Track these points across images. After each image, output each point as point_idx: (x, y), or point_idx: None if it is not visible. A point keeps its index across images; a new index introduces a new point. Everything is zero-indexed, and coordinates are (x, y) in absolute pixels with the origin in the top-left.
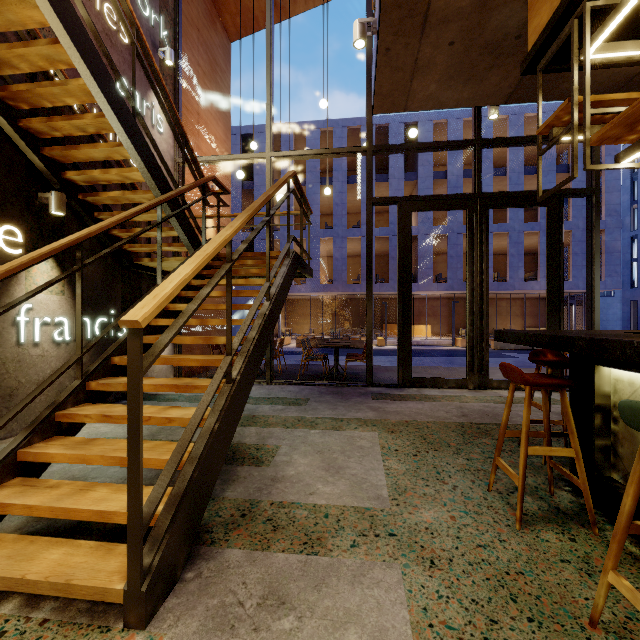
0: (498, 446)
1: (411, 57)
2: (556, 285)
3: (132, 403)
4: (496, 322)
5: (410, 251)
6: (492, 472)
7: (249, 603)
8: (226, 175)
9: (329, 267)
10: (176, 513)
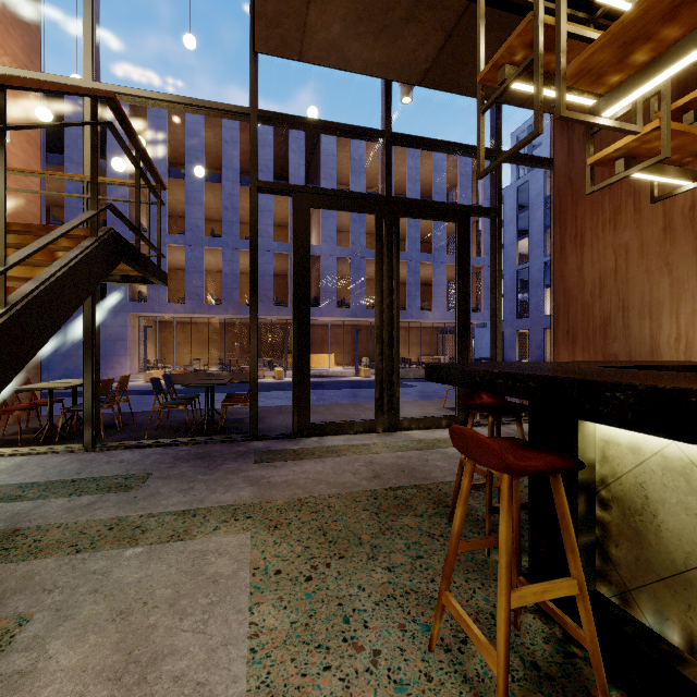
0: (447, 572)
1: None
2: (464, 310)
3: None
4: None
5: (308, 258)
6: (437, 618)
7: None
8: (29, 120)
9: (218, 284)
10: None
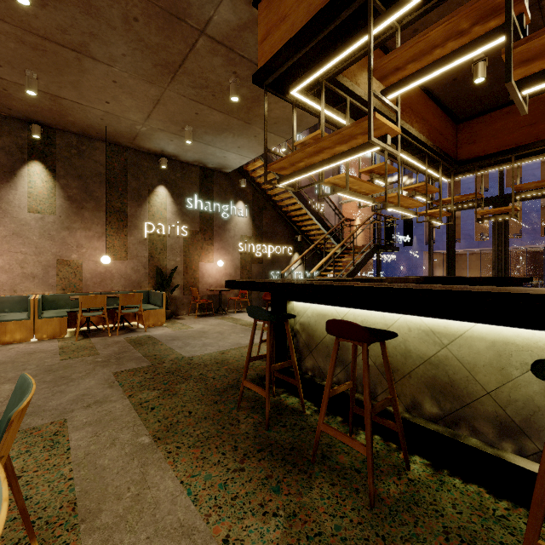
0: None
1: None
2: None
3: None
4: None
5: (454, 234)
6: None
7: None
8: None
9: None
10: None
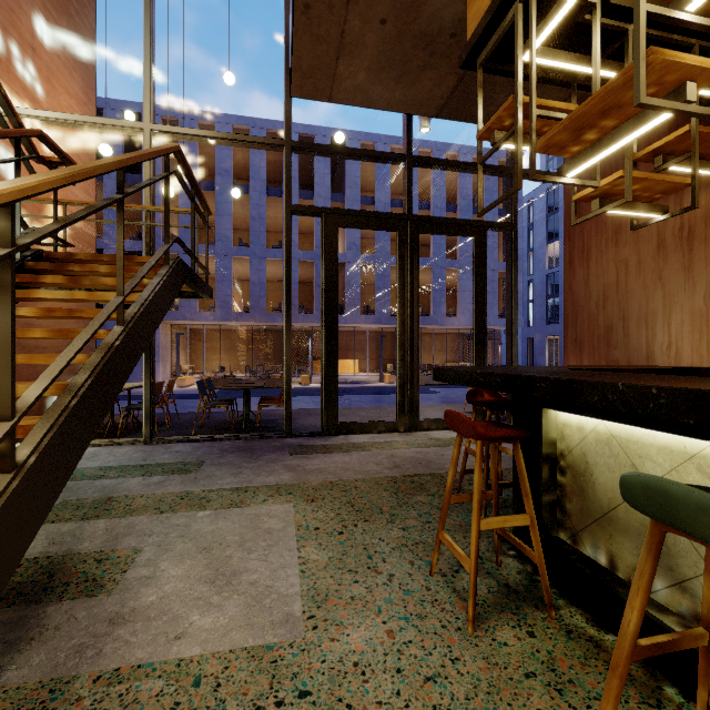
0: (442, 517)
1: (336, 26)
2: (481, 319)
3: None
4: (421, 357)
5: (336, 273)
6: (435, 551)
7: None
8: (87, 151)
9: (245, 292)
10: None
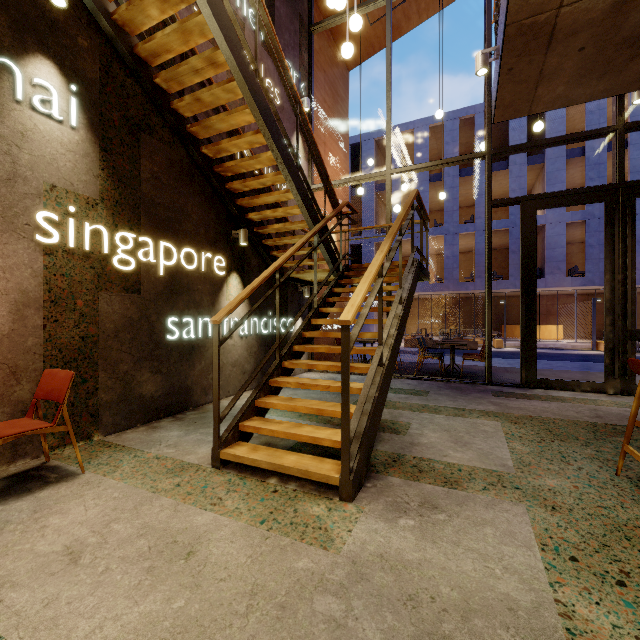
0: (626, 434)
1: (535, 70)
2: None
3: (344, 369)
4: None
5: (535, 250)
6: (620, 458)
7: (412, 504)
8: (345, 191)
9: (438, 265)
10: (361, 443)
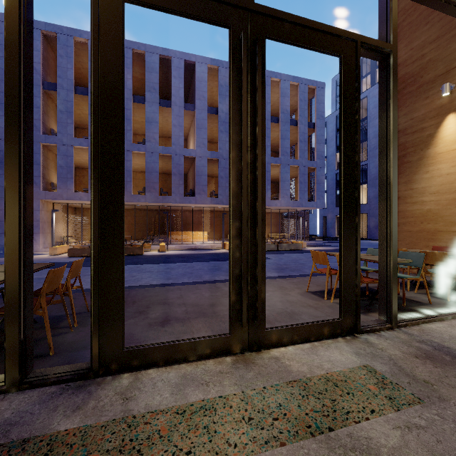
0: None
1: None
2: (352, 176)
3: None
4: None
5: (120, 81)
6: None
7: None
8: None
9: None
10: None
